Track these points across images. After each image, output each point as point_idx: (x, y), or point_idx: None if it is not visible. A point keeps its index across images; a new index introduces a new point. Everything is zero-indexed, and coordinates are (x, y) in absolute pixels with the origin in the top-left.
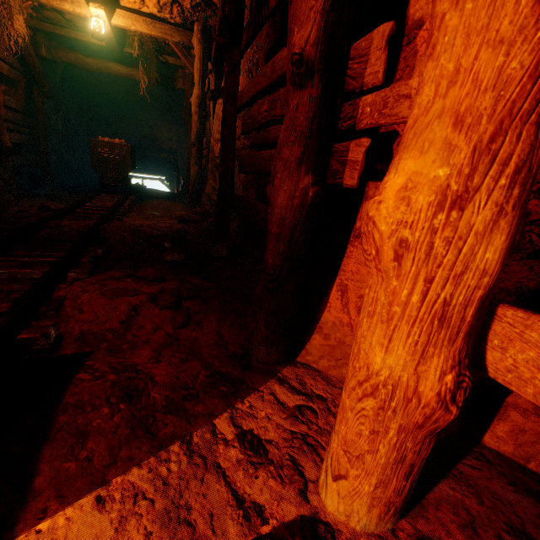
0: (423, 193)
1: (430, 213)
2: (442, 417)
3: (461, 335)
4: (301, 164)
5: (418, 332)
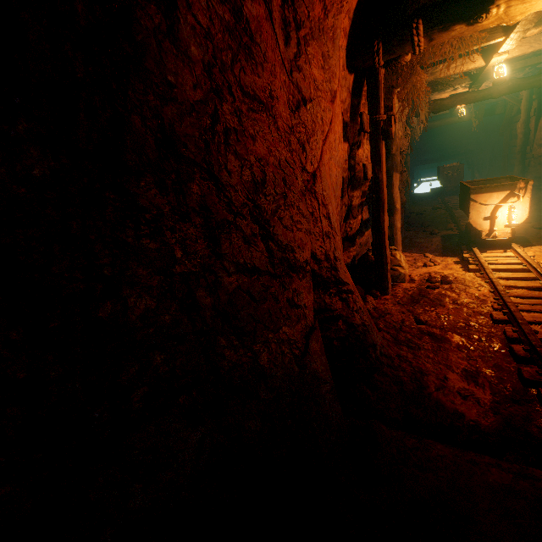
0: None
1: None
2: None
3: None
4: None
5: None
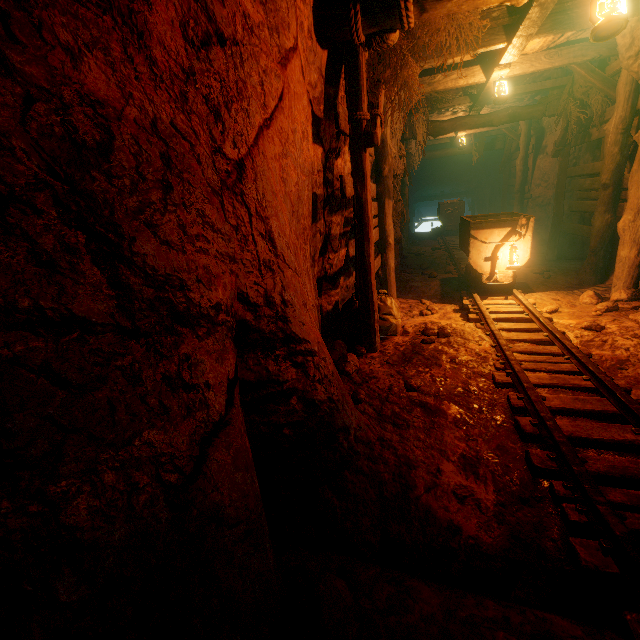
0: (626, 221)
1: (628, 224)
2: (636, 261)
3: (638, 244)
4: (605, 212)
5: (629, 245)
